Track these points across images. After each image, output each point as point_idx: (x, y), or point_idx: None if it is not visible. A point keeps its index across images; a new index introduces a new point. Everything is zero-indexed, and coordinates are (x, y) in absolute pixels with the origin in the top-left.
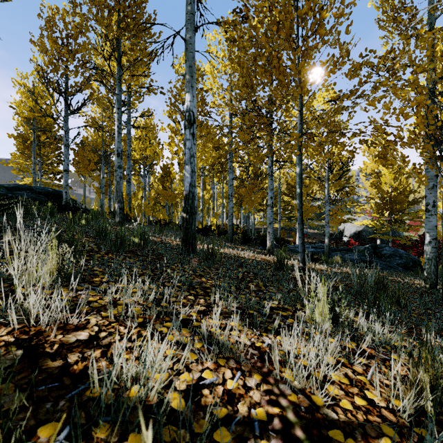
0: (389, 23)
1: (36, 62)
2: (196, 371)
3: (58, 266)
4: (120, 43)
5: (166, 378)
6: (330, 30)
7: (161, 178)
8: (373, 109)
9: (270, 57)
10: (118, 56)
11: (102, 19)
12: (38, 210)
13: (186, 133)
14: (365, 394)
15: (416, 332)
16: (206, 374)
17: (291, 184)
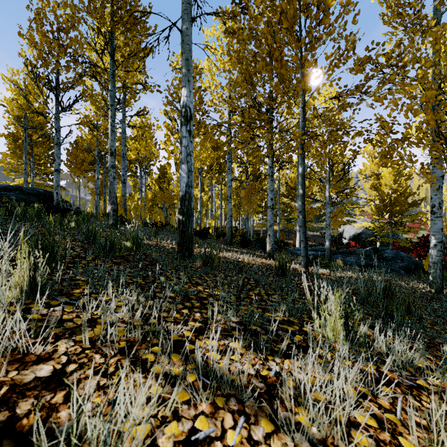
0: (394, 18)
1: (25, 56)
2: (188, 418)
3: (29, 278)
4: (114, 36)
5: (147, 434)
6: (336, 20)
7: (158, 179)
8: (380, 106)
9: (271, 50)
10: (111, 50)
11: (93, 9)
12: (24, 211)
13: (182, 130)
14: (400, 441)
15: (435, 347)
16: (200, 423)
17: (290, 186)
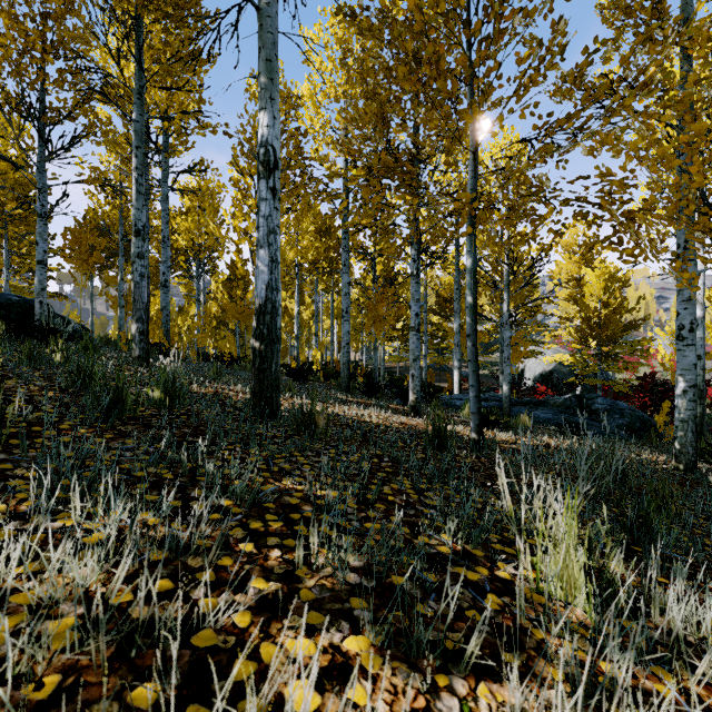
0: (619, 14)
1: None
2: None
3: None
4: (142, 26)
5: None
6: None
7: (228, 282)
8: (608, 150)
9: (420, 46)
10: (136, 50)
11: None
12: None
13: (260, 187)
14: None
15: None
16: None
17: (443, 296)
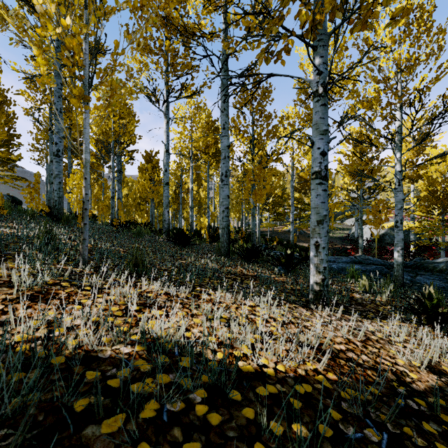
0: None
1: None
2: None
3: None
4: None
5: None
6: None
7: (143, 169)
8: None
9: None
10: None
11: None
12: None
13: None
14: None
15: None
16: None
17: (303, 177)
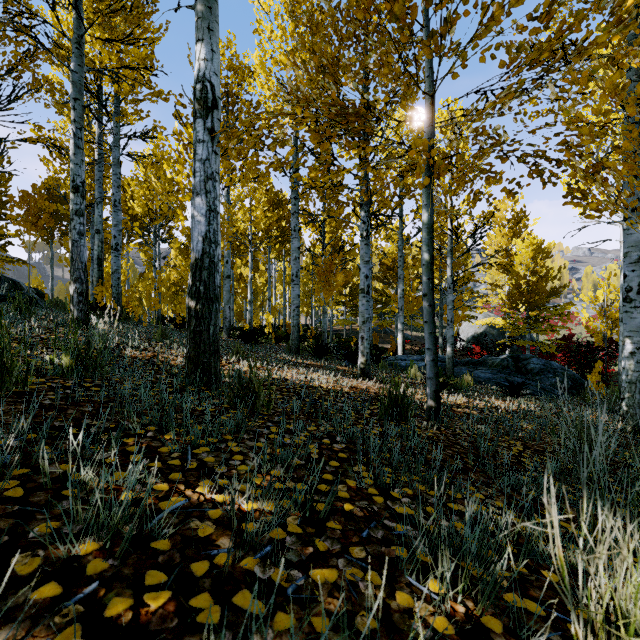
0: None
1: None
2: None
3: None
4: None
5: None
6: None
7: (185, 250)
8: (580, 91)
9: None
10: None
11: None
12: None
13: (197, 127)
14: None
15: None
16: None
17: (386, 264)
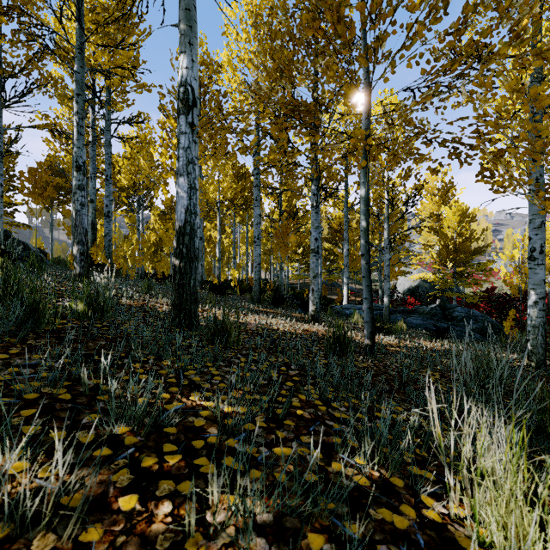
0: None
1: None
2: None
3: None
4: None
5: None
6: None
7: (163, 216)
8: (485, 93)
9: None
10: (77, 11)
11: None
12: None
13: (180, 121)
14: None
15: None
16: None
17: (334, 227)
